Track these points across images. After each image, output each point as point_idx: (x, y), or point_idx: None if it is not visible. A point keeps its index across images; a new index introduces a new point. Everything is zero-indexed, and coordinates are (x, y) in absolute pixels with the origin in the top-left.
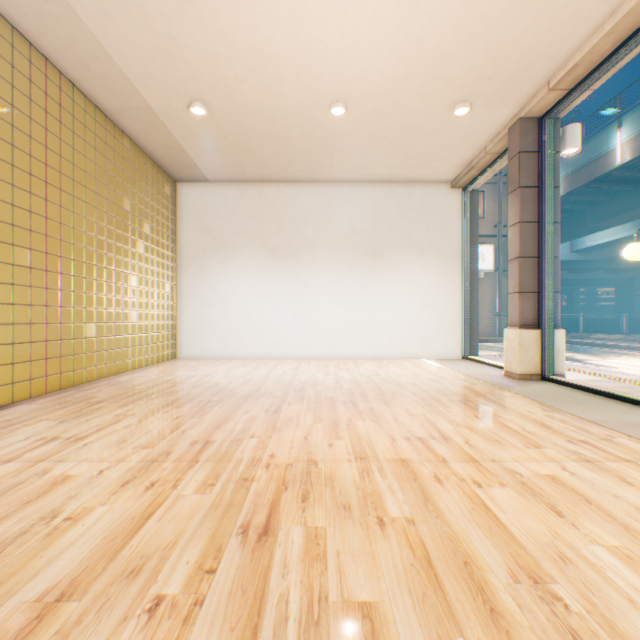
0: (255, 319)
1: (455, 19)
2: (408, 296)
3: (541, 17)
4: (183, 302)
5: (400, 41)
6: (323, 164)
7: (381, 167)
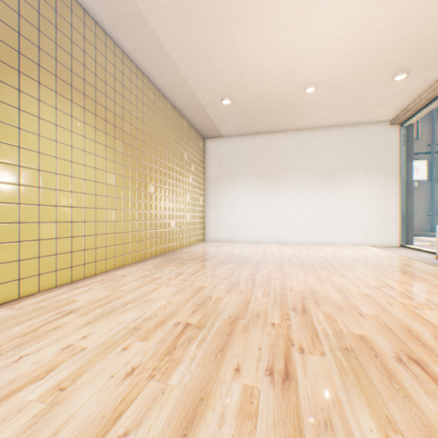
0: (250, 218)
1: (396, 28)
2: (355, 202)
3: None
4: (208, 208)
5: (356, 47)
6: (295, 120)
7: (336, 117)
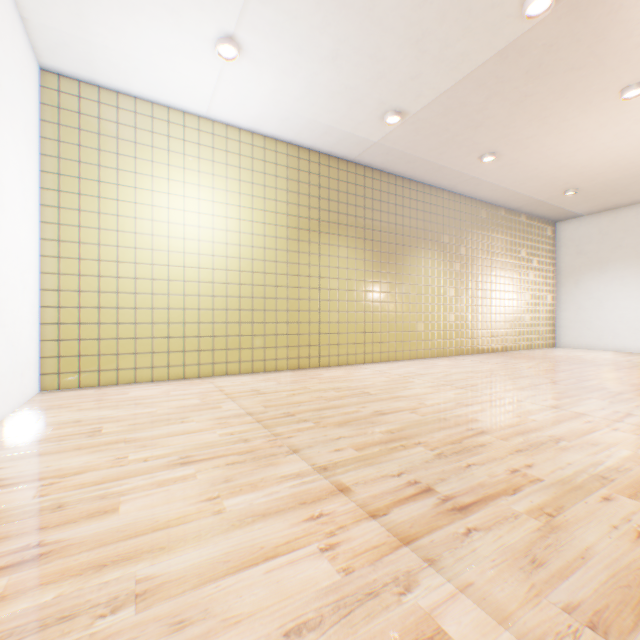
0: (628, 319)
1: None
2: None
3: None
4: (559, 307)
5: None
6: None
7: None
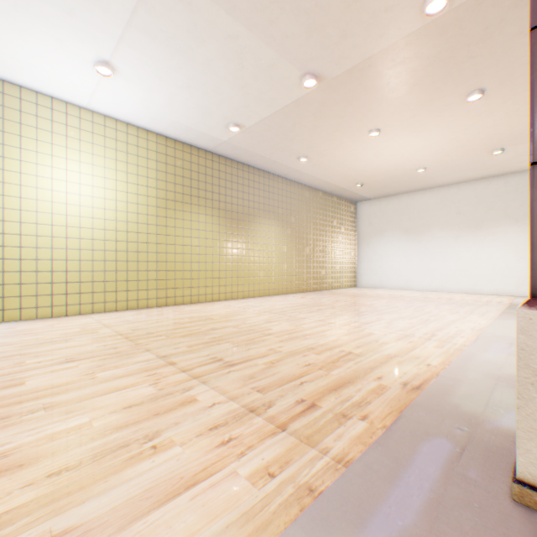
0: (395, 268)
1: (453, 142)
2: (503, 252)
3: (500, 128)
4: (359, 260)
5: (433, 152)
6: (429, 182)
7: (471, 175)
